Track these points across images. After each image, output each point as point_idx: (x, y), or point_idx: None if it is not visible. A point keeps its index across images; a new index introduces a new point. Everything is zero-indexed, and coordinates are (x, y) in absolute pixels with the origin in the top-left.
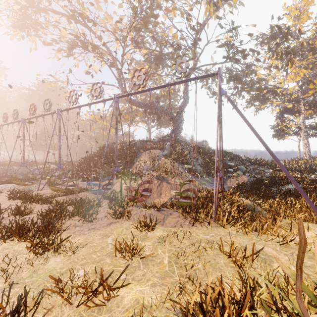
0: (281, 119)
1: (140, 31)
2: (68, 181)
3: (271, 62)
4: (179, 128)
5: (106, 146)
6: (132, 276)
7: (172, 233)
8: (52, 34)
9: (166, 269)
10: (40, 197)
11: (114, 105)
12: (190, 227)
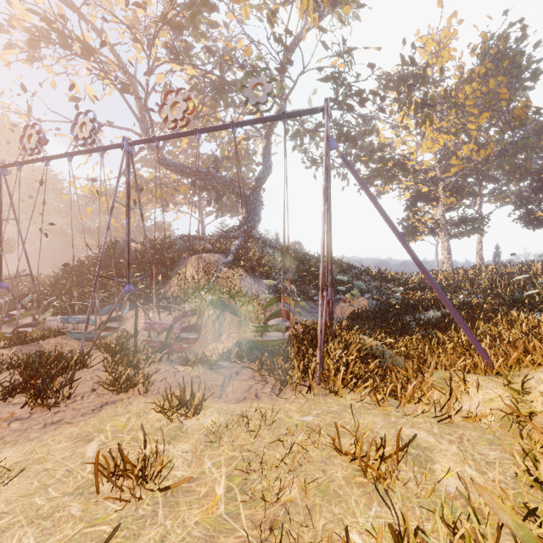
0: (412, 209)
1: (182, 32)
2: (19, 316)
3: (399, 118)
4: (255, 216)
5: (103, 242)
6: None
7: (238, 416)
8: None
9: (220, 510)
10: None
11: (122, 158)
12: (275, 397)
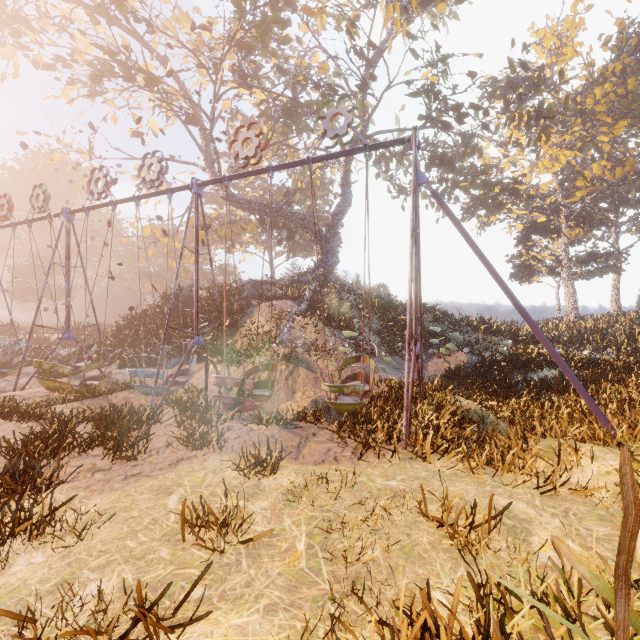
0: (525, 244)
1: (251, 53)
2: (87, 368)
3: (508, 133)
4: (332, 256)
5: (173, 291)
6: (220, 590)
7: (317, 477)
8: (55, 45)
9: (302, 564)
10: (17, 405)
11: (191, 200)
12: (356, 461)
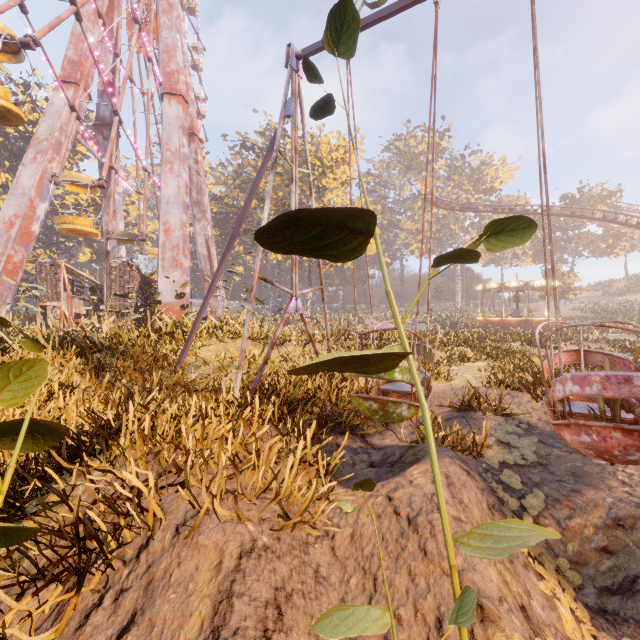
0: None
1: None
2: None
3: None
4: None
5: None
6: None
7: None
8: None
9: None
10: None
11: None
12: None
